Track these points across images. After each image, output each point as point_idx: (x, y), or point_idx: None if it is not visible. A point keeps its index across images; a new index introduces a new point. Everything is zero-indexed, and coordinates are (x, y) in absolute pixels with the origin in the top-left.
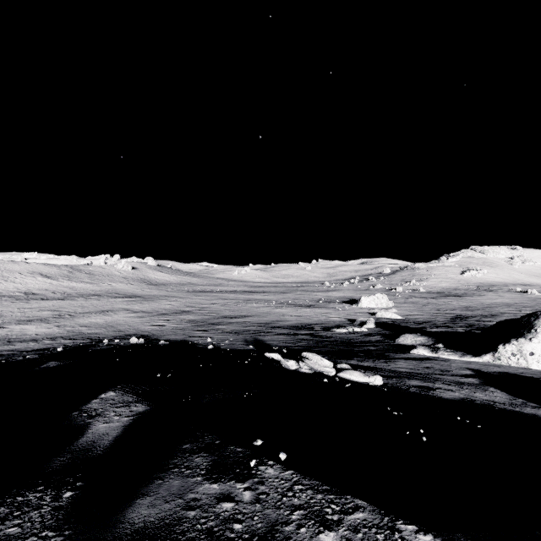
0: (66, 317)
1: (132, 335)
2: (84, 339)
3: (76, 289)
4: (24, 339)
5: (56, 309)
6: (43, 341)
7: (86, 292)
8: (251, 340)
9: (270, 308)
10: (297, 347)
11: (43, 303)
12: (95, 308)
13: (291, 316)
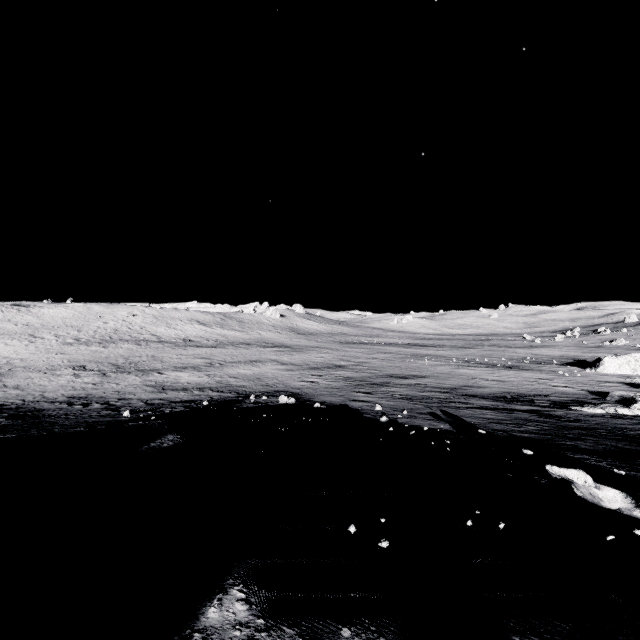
0: (216, 366)
1: (281, 391)
2: (230, 392)
3: (227, 337)
4: (177, 387)
5: (208, 357)
6: (192, 391)
7: (236, 341)
8: (440, 413)
9: (451, 367)
10: (526, 435)
11: (197, 350)
12: (244, 357)
13: (486, 380)
